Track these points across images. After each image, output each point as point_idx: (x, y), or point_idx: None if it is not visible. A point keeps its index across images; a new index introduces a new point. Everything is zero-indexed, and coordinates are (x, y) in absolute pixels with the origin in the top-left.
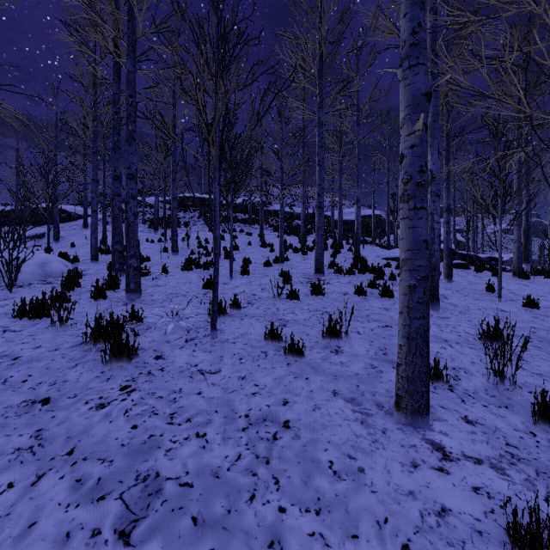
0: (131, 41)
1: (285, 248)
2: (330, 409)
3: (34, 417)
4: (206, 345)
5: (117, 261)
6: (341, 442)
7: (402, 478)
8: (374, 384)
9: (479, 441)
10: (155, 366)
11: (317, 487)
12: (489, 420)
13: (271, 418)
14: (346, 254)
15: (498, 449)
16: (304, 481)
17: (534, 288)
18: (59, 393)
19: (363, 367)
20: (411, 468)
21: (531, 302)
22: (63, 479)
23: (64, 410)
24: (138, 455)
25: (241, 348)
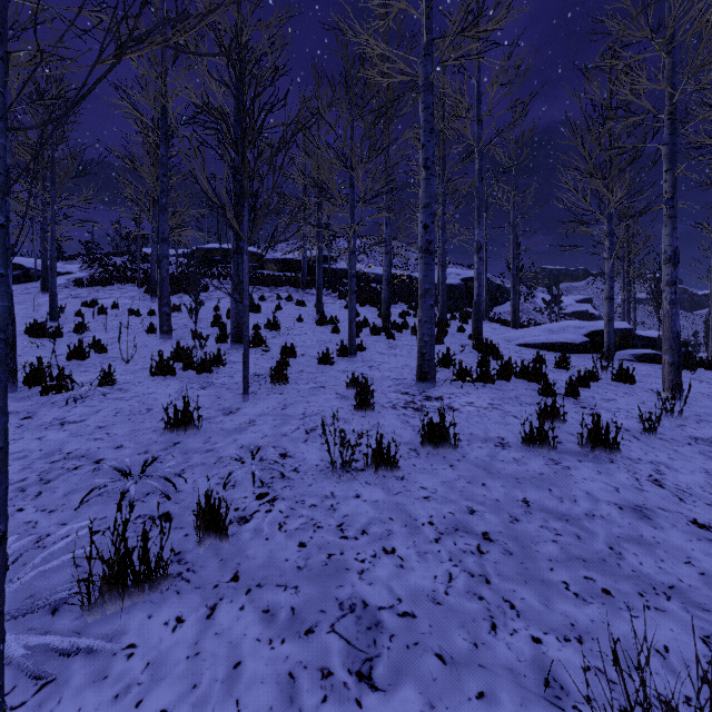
0: None
1: (358, 327)
2: None
3: None
4: None
5: None
6: None
7: None
8: None
9: None
10: None
11: None
12: None
13: None
14: (457, 337)
15: None
16: None
17: None
18: None
19: None
20: None
21: None
22: None
23: None
24: None
25: None
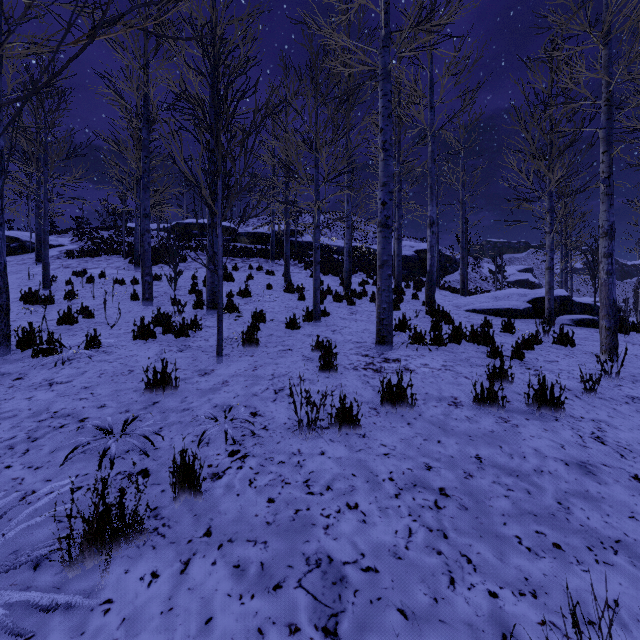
0: None
1: (322, 295)
2: None
3: None
4: None
5: None
6: None
7: None
8: None
9: None
10: None
11: None
12: None
13: None
14: (412, 304)
15: None
16: None
17: None
18: None
19: None
20: None
21: None
22: None
23: None
24: None
25: None
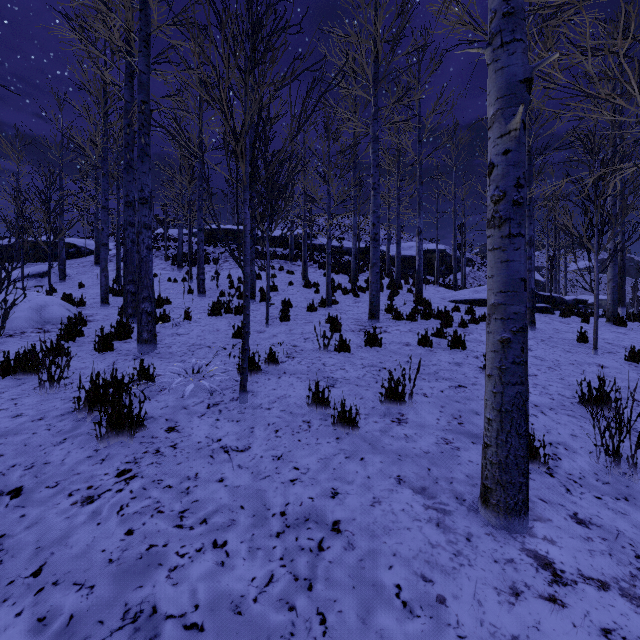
0: (144, 35)
1: (333, 289)
2: (394, 504)
3: None
4: (233, 411)
5: (130, 305)
6: (411, 554)
7: (500, 614)
8: (450, 467)
9: (599, 552)
10: (165, 442)
11: (380, 629)
12: (607, 519)
13: (315, 518)
14: (406, 296)
15: (627, 564)
16: (362, 619)
17: (634, 337)
18: (36, 480)
19: (434, 442)
20: (511, 598)
21: (635, 355)
22: (20, 618)
23: (39, 505)
24: (130, 577)
25: (277, 416)
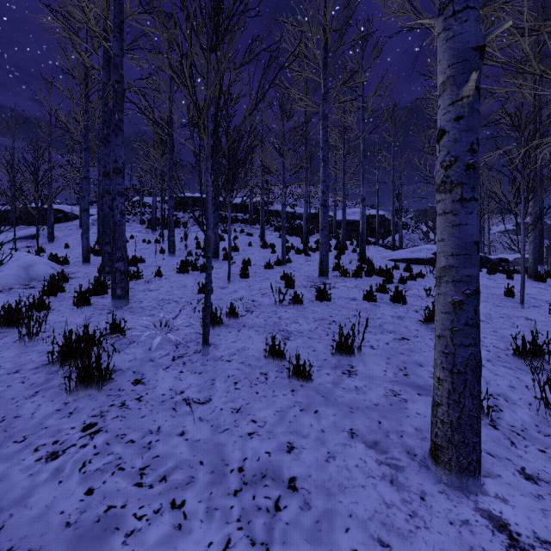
0: (118, 21)
1: (287, 249)
2: (348, 459)
3: None
4: (196, 363)
5: (107, 264)
6: (367, 515)
7: None
8: (399, 419)
9: None
10: (131, 394)
11: None
12: None
13: (272, 474)
14: (351, 256)
15: None
16: None
17: None
18: (5, 434)
19: (382, 394)
20: None
21: None
22: None
23: (5, 461)
24: (86, 543)
25: (236, 368)
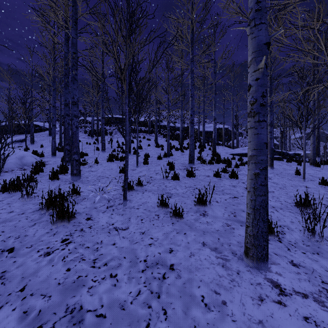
0: (74, 19)
1: (170, 148)
2: (201, 256)
3: (2, 262)
4: (120, 210)
5: (67, 156)
6: (209, 280)
7: (253, 309)
8: (229, 237)
9: (303, 279)
10: (85, 225)
11: (193, 317)
12: (308, 263)
13: (161, 263)
14: (207, 152)
15: (317, 285)
16: (184, 312)
17: (324, 172)
18: (21, 244)
19: (221, 225)
20: (259, 302)
21: (324, 181)
22: (14, 311)
23: (23, 256)
24: (69, 291)
25: (142, 212)
